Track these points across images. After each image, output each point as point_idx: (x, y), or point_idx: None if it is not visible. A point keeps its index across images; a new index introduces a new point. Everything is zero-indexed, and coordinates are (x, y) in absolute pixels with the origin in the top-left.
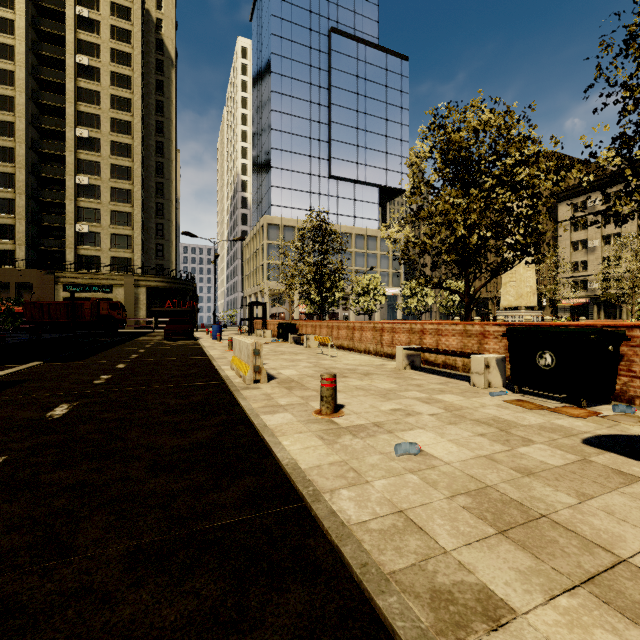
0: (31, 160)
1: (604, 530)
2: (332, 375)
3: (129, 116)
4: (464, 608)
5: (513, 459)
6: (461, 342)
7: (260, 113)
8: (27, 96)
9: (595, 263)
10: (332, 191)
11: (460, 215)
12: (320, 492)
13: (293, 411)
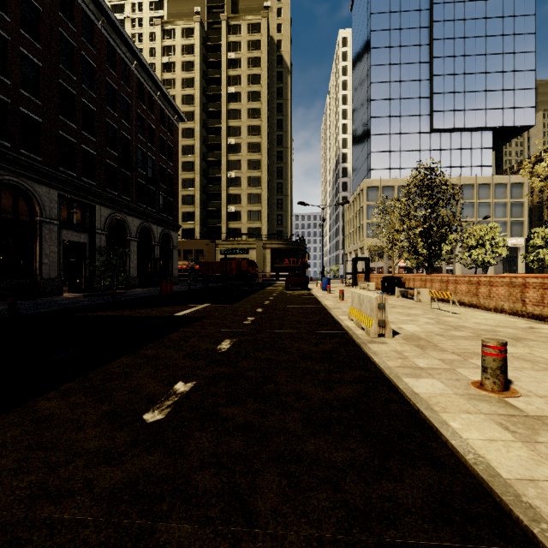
0: (203, 167)
1: None
2: (501, 343)
3: (259, 121)
4: None
5: None
6: None
7: (359, 89)
8: (201, 125)
9: None
10: (434, 145)
11: None
12: None
13: (441, 378)
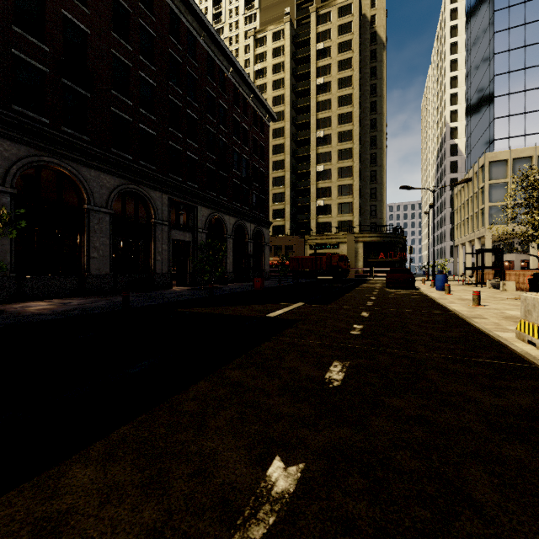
0: (292, 164)
1: None
2: None
3: (350, 108)
4: None
5: None
6: None
7: (476, 46)
8: (290, 123)
9: None
10: None
11: None
12: None
13: None
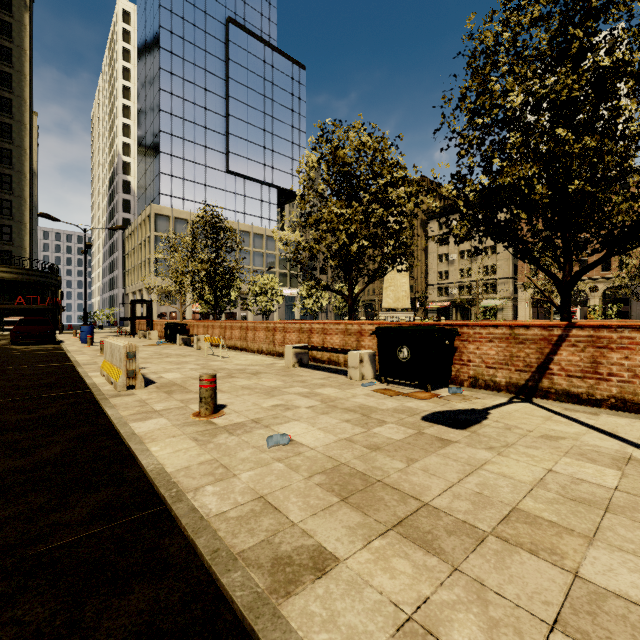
0: None
1: (419, 484)
2: (212, 375)
3: None
4: (298, 567)
5: (367, 438)
6: (343, 340)
7: (146, 89)
8: None
9: (454, 273)
10: (230, 186)
11: (343, 224)
12: (184, 492)
13: (169, 416)
